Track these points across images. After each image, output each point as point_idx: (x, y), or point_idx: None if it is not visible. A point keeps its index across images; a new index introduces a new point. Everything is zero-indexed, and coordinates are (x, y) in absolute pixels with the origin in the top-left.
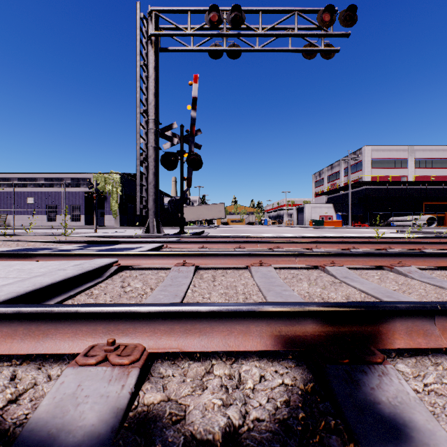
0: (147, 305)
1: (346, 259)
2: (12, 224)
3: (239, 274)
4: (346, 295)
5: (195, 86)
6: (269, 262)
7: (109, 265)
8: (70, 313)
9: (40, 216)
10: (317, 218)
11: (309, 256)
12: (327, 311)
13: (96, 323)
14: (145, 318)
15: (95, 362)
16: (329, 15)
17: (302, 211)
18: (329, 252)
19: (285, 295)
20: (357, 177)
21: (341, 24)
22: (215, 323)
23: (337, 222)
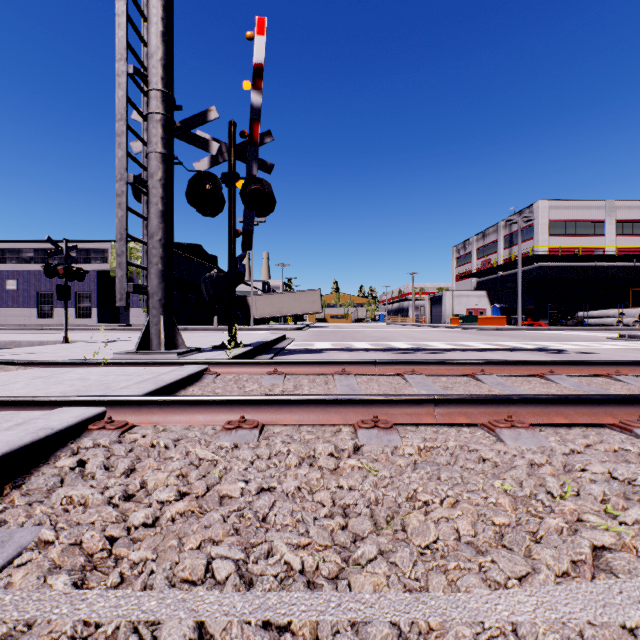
0: None
1: None
2: None
3: None
4: None
5: (260, 41)
6: None
7: None
8: None
9: (27, 309)
10: (462, 312)
11: None
12: None
13: None
14: None
15: None
16: None
17: (439, 303)
18: None
19: None
20: (526, 250)
21: None
22: None
23: (498, 319)
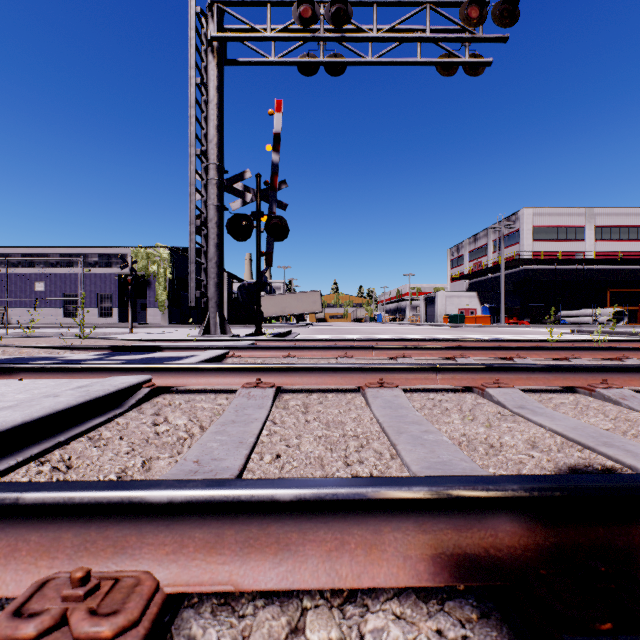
0: (166, 486)
1: (517, 376)
2: (14, 321)
3: (346, 401)
4: (530, 441)
5: (278, 116)
6: (394, 380)
7: (135, 386)
8: (2, 507)
9: (54, 309)
10: (454, 312)
11: (458, 371)
12: (542, 498)
13: (58, 524)
14: (163, 515)
15: (33, 635)
16: (477, 8)
17: (433, 303)
18: (490, 365)
19: (428, 441)
20: (513, 254)
21: (495, 23)
22: (309, 522)
23: (484, 318)
